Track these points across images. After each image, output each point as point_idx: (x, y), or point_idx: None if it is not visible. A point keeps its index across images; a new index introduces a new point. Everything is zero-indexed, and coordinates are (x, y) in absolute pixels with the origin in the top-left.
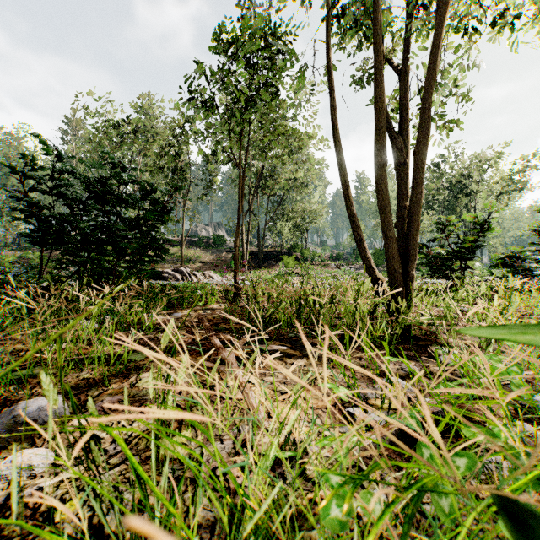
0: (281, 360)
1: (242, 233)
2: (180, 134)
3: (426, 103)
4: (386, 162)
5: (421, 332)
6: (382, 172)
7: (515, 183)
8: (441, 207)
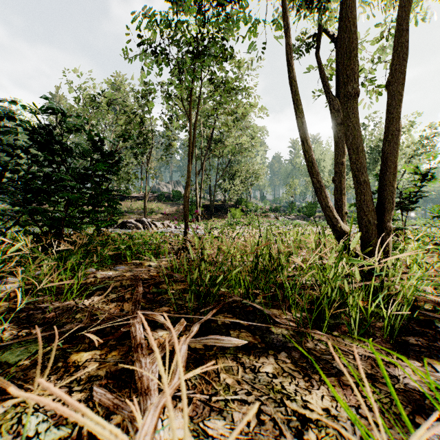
0: (235, 360)
1: (196, 189)
2: (143, 104)
3: (403, 24)
4: (359, 91)
5: (404, 296)
6: (353, 104)
7: (425, 147)
8: None
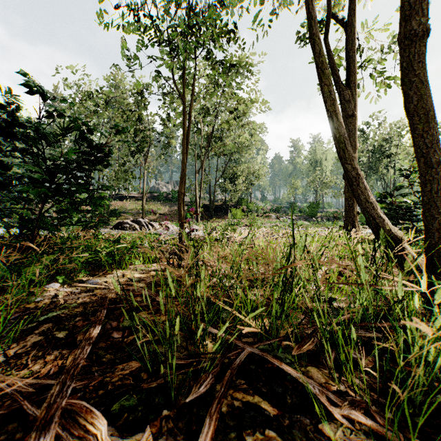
0: None
1: (196, 188)
2: (141, 100)
3: None
4: (429, 29)
5: None
6: (420, 49)
7: None
8: (366, 167)
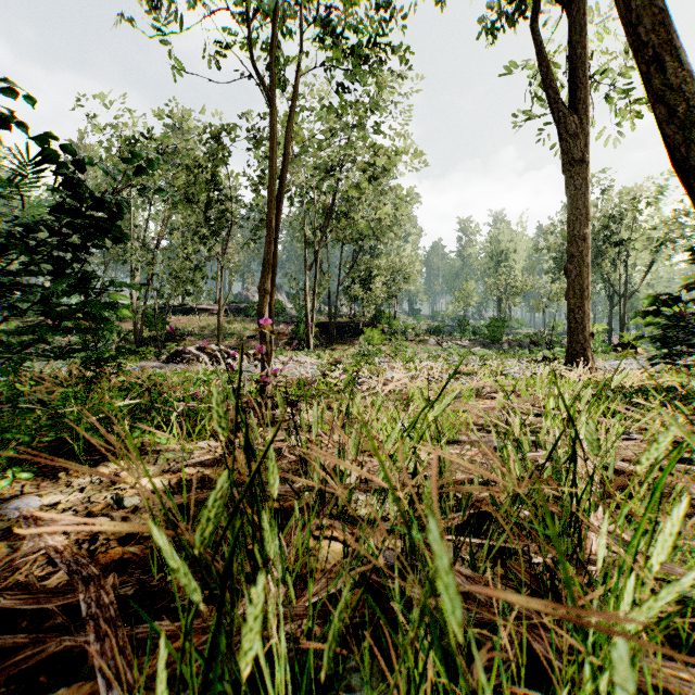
0: None
1: (306, 295)
2: (215, 149)
3: None
4: None
5: None
6: None
7: (682, 229)
8: None
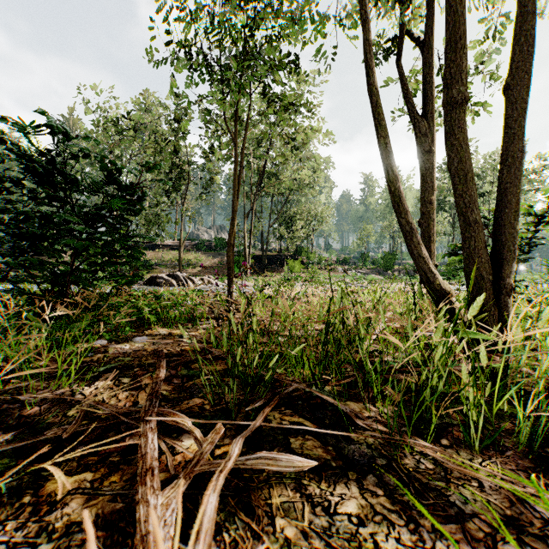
0: (299, 490)
1: (244, 235)
2: (178, 129)
3: (527, 5)
4: (467, 97)
5: (531, 382)
6: (460, 114)
7: (531, 184)
8: (453, 208)
